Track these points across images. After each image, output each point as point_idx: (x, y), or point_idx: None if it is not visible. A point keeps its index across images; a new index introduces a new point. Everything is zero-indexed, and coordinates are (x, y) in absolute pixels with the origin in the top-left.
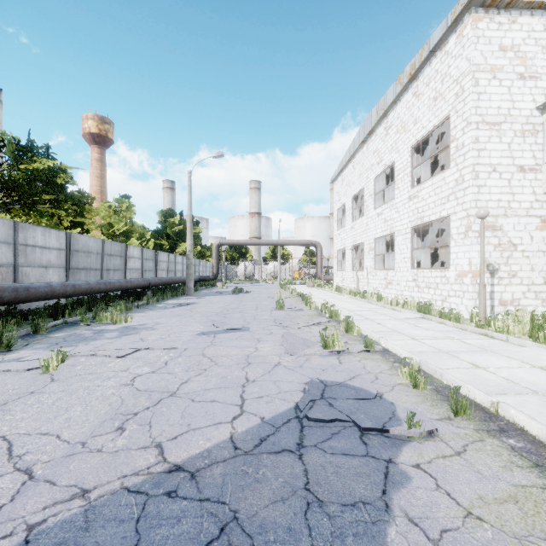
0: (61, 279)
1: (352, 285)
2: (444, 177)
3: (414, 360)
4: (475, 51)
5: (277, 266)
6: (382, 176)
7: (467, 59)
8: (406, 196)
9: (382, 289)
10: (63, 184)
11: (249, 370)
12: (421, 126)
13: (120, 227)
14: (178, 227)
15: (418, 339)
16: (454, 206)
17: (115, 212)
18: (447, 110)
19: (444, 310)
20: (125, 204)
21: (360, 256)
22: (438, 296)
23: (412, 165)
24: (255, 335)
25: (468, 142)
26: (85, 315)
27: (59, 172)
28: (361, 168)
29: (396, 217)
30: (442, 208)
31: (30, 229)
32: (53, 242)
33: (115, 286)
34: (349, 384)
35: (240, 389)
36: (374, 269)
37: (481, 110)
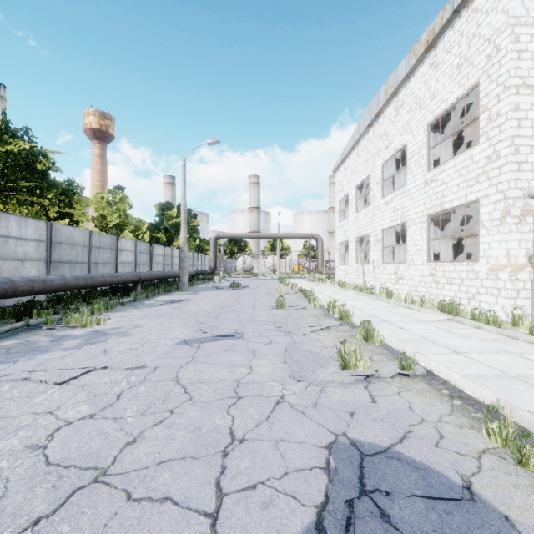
0: (41, 273)
1: (356, 279)
2: (472, 155)
3: (484, 396)
4: (515, 1)
5: (276, 260)
6: (387, 165)
7: (505, 11)
8: (421, 181)
9: (392, 284)
10: (44, 170)
11: (237, 413)
12: (440, 100)
13: (114, 219)
14: (175, 220)
15: (462, 352)
16: (485, 188)
17: (109, 204)
18: (476, 76)
19: (474, 310)
20: (119, 195)
21: (363, 249)
22: (464, 293)
23: (429, 146)
24: (250, 345)
25: (506, 111)
26: (58, 314)
27: (37, 156)
28: (366, 154)
29: (408, 205)
30: (469, 191)
31: (1, 217)
32: (30, 233)
33: (98, 281)
34: (402, 453)
35: (217, 462)
36: (382, 262)
37: (522, 71)
